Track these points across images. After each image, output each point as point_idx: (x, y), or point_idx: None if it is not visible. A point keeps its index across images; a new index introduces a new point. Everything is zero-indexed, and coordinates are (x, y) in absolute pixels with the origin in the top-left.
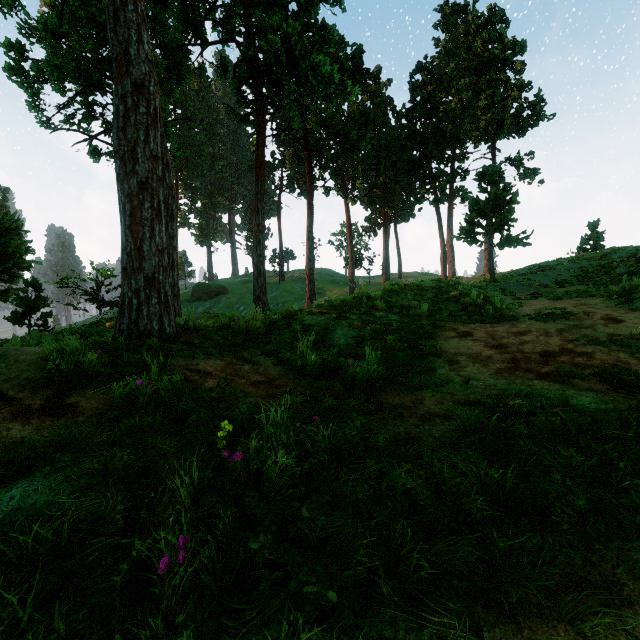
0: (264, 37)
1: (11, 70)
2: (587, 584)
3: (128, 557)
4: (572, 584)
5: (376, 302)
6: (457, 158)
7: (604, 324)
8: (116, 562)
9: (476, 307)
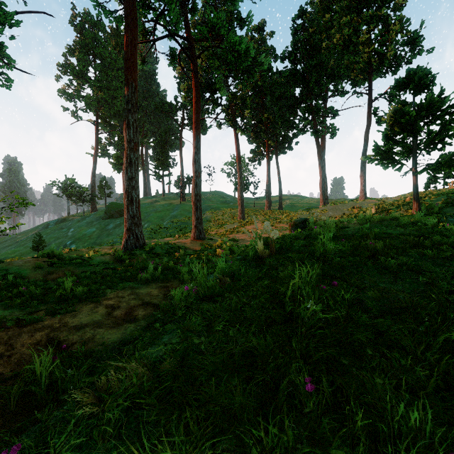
0: None
1: None
2: None
3: None
4: None
5: None
6: (338, 91)
7: None
8: None
9: None
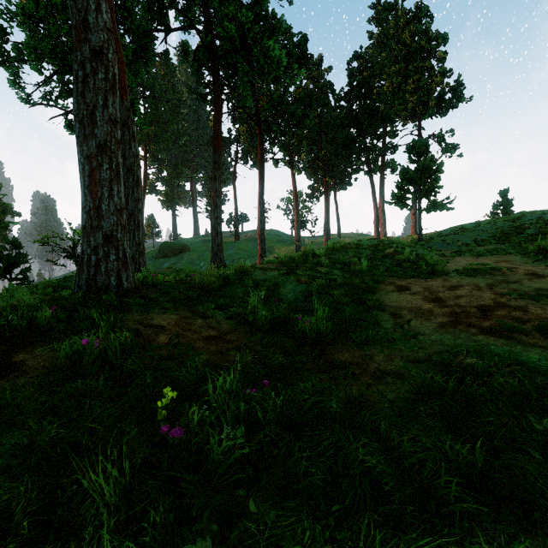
0: (221, 25)
1: None
2: None
3: None
4: None
5: (321, 259)
6: (388, 134)
7: (529, 279)
8: None
9: (409, 263)
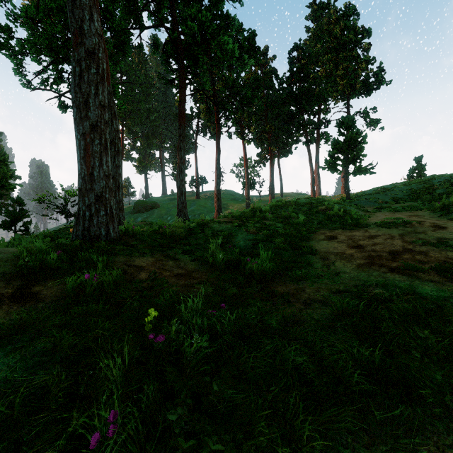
0: (185, 23)
1: (1, 46)
2: (452, 452)
3: (68, 426)
4: (440, 452)
5: (266, 214)
6: (322, 111)
7: (433, 230)
8: (58, 431)
9: (338, 217)
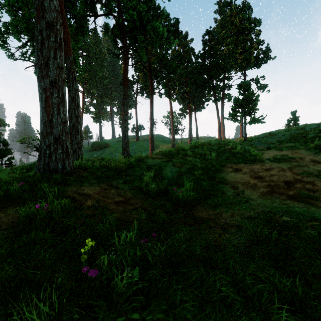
0: (127, 13)
1: None
2: None
3: None
4: None
5: (187, 152)
6: (226, 78)
7: (313, 164)
8: None
9: (240, 154)
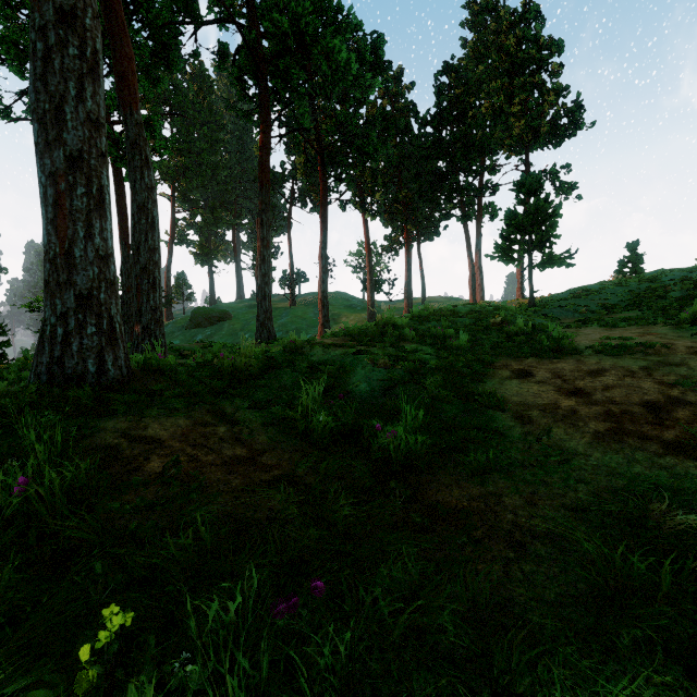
0: (269, 19)
1: None
2: None
3: None
4: None
5: (404, 331)
6: (488, 169)
7: None
8: None
9: (523, 337)
